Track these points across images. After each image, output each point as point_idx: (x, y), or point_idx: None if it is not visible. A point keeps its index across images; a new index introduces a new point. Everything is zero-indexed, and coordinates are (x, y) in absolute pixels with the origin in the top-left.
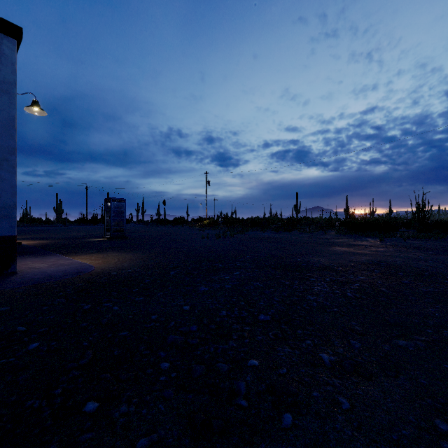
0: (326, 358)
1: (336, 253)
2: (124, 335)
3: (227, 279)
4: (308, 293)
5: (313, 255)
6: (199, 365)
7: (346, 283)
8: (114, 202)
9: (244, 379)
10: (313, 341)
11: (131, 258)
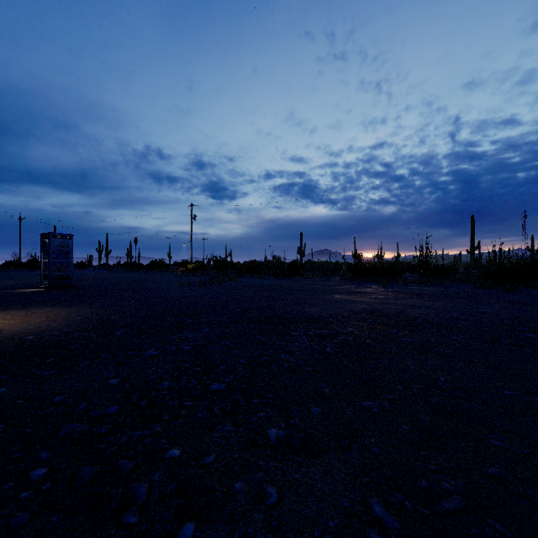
0: (273, 434)
1: (333, 301)
2: None
3: (190, 338)
4: (282, 351)
5: (307, 304)
6: (90, 467)
7: (329, 337)
8: (55, 239)
9: (150, 478)
10: (267, 412)
11: (67, 315)
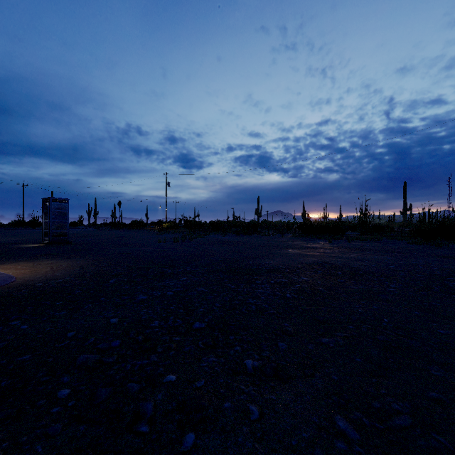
0: (250, 364)
1: (287, 255)
2: (23, 360)
3: (172, 286)
4: (250, 296)
5: (266, 257)
6: (105, 388)
7: (288, 285)
8: (54, 202)
9: (154, 398)
10: (242, 346)
11: (67, 266)
